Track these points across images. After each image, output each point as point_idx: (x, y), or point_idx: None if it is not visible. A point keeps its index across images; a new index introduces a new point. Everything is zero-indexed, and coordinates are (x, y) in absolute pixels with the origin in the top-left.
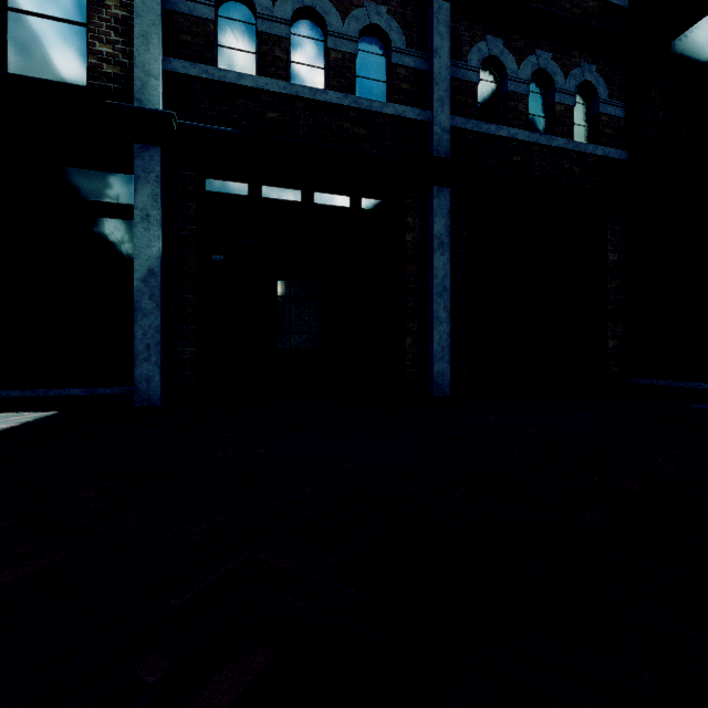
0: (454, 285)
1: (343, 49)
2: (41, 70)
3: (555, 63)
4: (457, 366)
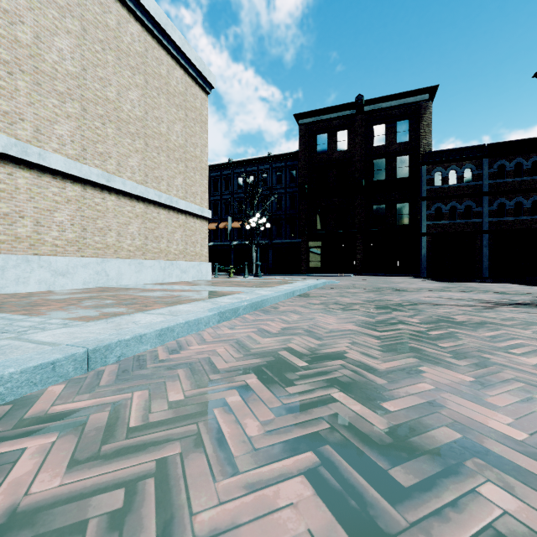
0: (489, 254)
1: (460, 211)
2: (401, 223)
3: (523, 198)
4: (490, 271)
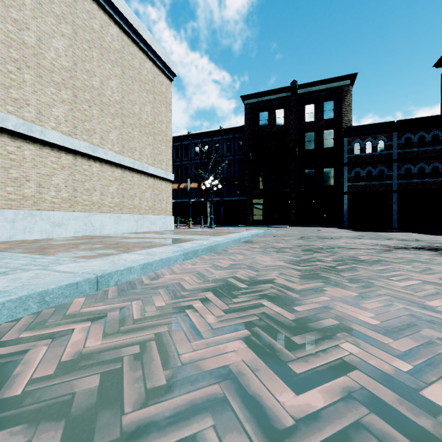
0: (398, 209)
1: (375, 175)
2: (327, 184)
3: (425, 164)
4: (399, 223)
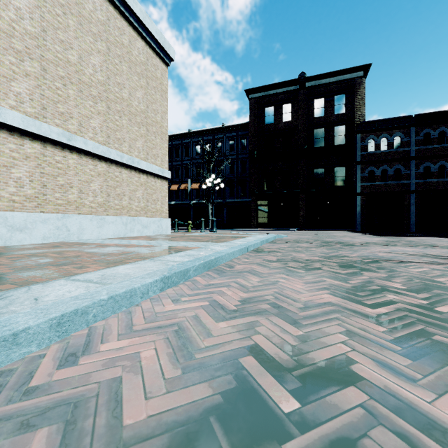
0: (416, 211)
1: (391, 174)
2: (338, 184)
3: (446, 162)
4: (417, 226)
